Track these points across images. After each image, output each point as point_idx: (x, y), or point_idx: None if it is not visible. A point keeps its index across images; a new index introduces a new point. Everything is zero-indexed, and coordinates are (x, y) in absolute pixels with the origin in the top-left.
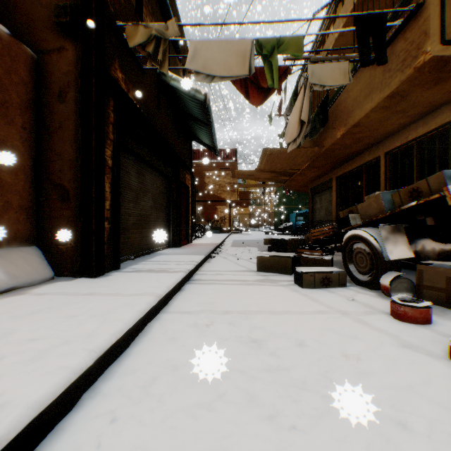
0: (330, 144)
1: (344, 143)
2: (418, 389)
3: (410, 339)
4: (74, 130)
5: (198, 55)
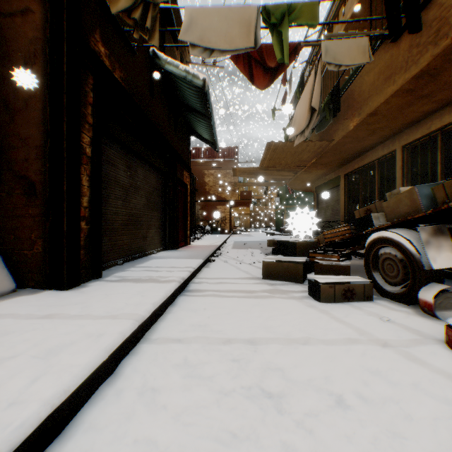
0: (340, 137)
1: (356, 135)
2: None
3: None
4: (42, 109)
5: (194, 25)
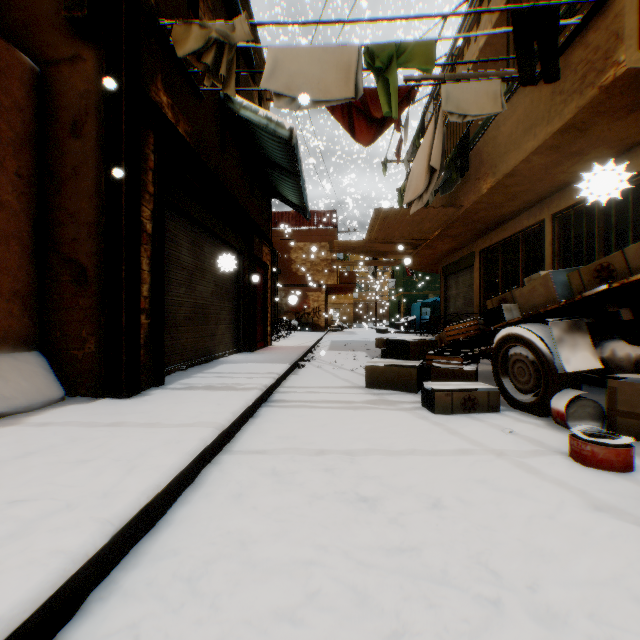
0: (471, 203)
1: (492, 201)
2: (629, 584)
3: (605, 496)
4: (95, 178)
5: (279, 69)
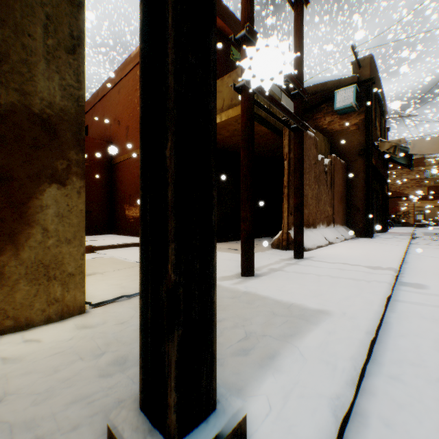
0: None
1: None
2: None
3: None
4: (360, 187)
5: (414, 146)
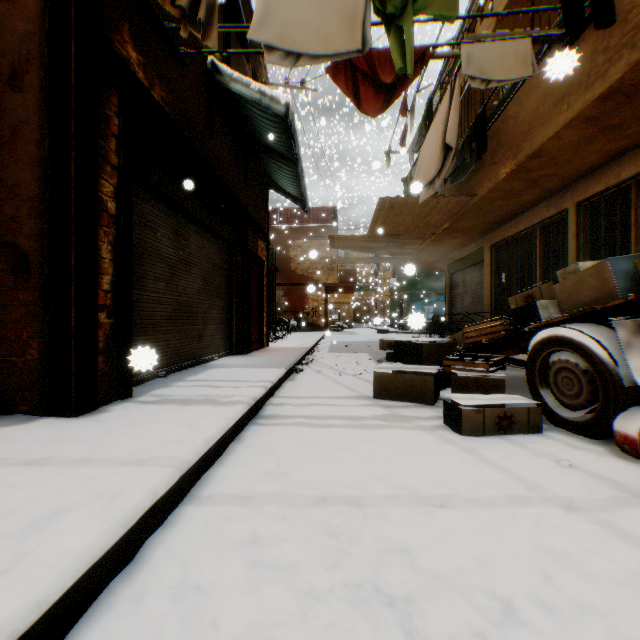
0: (486, 190)
1: (510, 188)
2: None
3: None
4: (38, 142)
5: (271, 17)
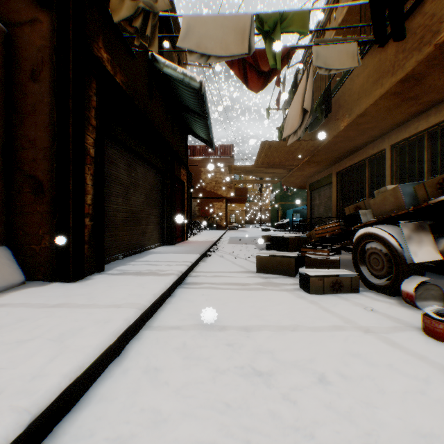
0: (332, 137)
1: (347, 135)
2: None
3: None
4: (49, 113)
5: (191, 32)
